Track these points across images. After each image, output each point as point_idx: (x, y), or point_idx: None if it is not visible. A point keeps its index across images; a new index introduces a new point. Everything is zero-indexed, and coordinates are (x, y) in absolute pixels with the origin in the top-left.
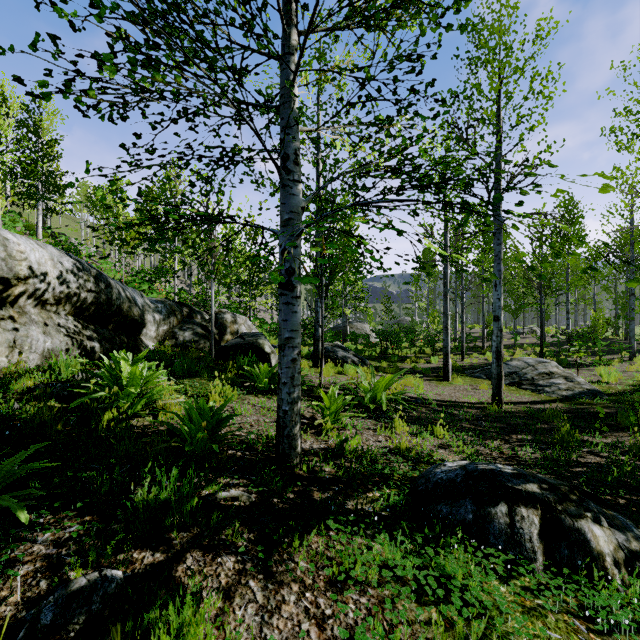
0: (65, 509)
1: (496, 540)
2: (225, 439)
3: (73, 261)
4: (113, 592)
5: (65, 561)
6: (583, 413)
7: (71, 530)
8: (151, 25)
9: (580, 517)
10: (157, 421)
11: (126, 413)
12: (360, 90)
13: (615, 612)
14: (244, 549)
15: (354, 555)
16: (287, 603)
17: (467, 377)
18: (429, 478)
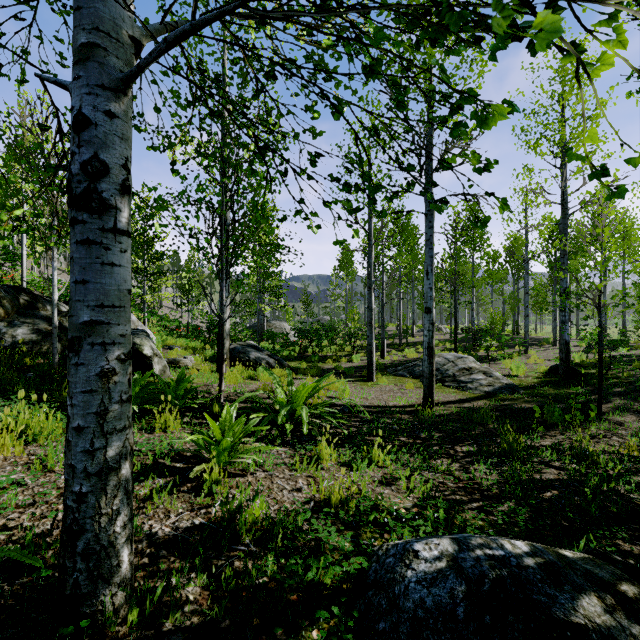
0: None
1: None
2: None
3: None
4: None
5: None
6: (509, 410)
7: None
8: None
9: None
10: None
11: None
12: None
13: None
14: None
15: None
16: None
17: (391, 376)
18: (395, 597)
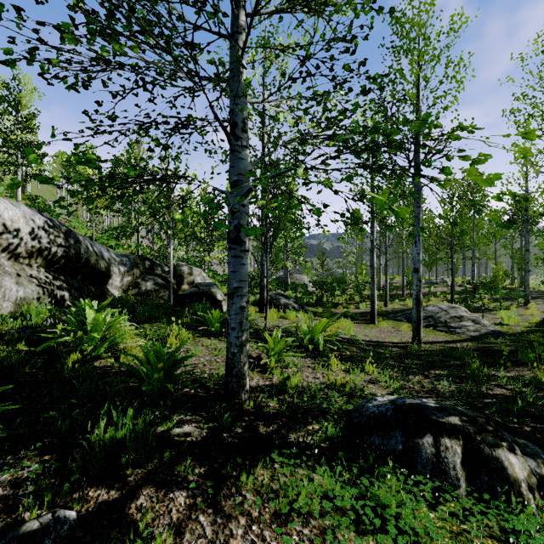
0: (26, 449)
1: (423, 469)
2: (180, 378)
3: (44, 219)
4: (65, 534)
5: (21, 502)
6: (489, 351)
7: (30, 470)
8: (111, 1)
9: (497, 446)
10: (118, 363)
11: (90, 355)
12: (301, 66)
13: (532, 534)
14: (195, 485)
15: (297, 486)
16: (235, 537)
17: (390, 320)
18: (362, 412)
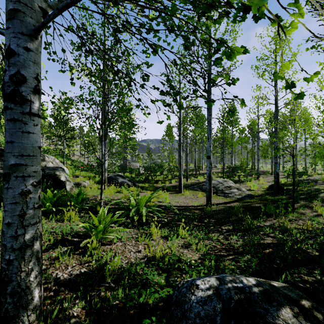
0: None
1: None
2: None
3: None
4: None
5: None
6: (249, 207)
7: None
8: None
9: None
10: None
11: None
12: None
13: None
14: None
15: None
16: None
17: (190, 190)
18: (185, 311)
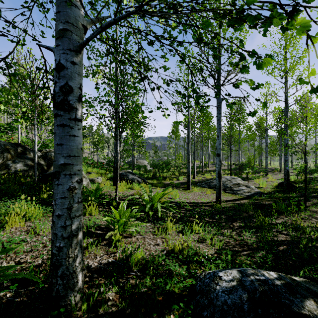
0: None
1: None
2: None
3: None
4: None
5: None
6: (259, 205)
7: None
8: None
9: None
10: None
11: None
12: None
13: None
14: None
15: None
16: None
17: (198, 187)
18: (211, 299)
